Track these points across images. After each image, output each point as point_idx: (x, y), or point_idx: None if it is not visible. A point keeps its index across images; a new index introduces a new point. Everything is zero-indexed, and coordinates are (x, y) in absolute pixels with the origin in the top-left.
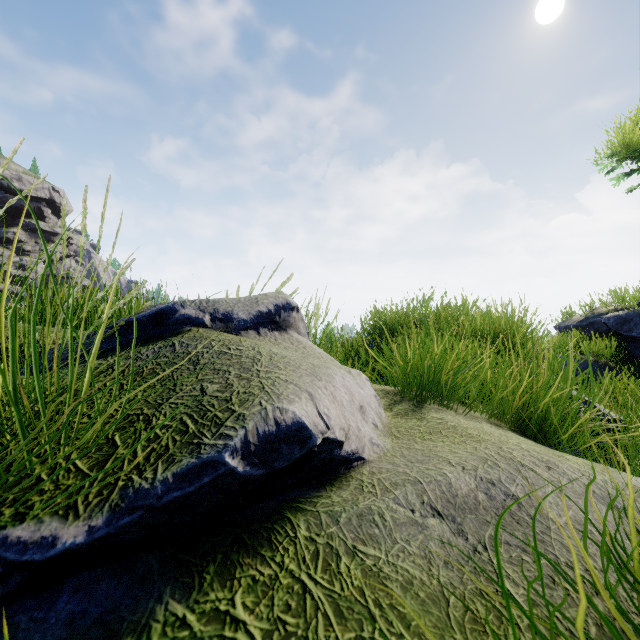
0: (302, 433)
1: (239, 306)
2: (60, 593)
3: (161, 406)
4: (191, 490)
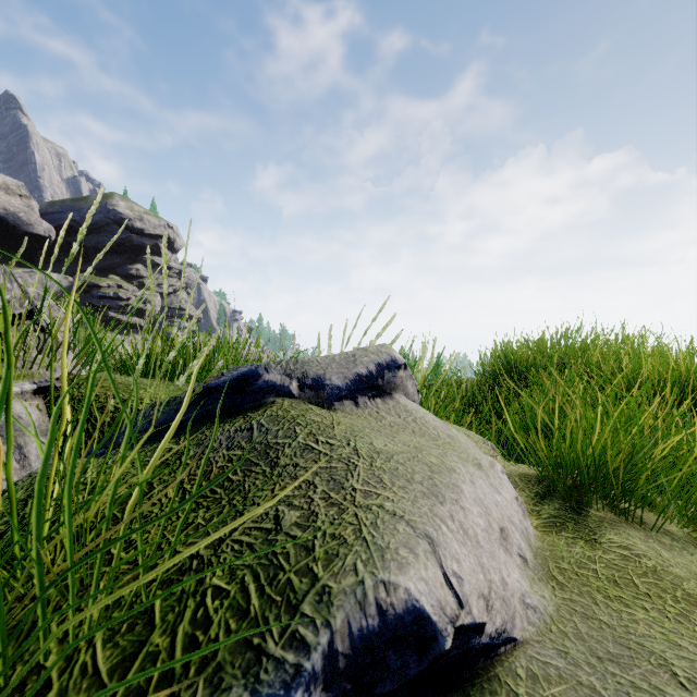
0: (421, 629)
1: (333, 367)
2: None
3: (221, 545)
4: None
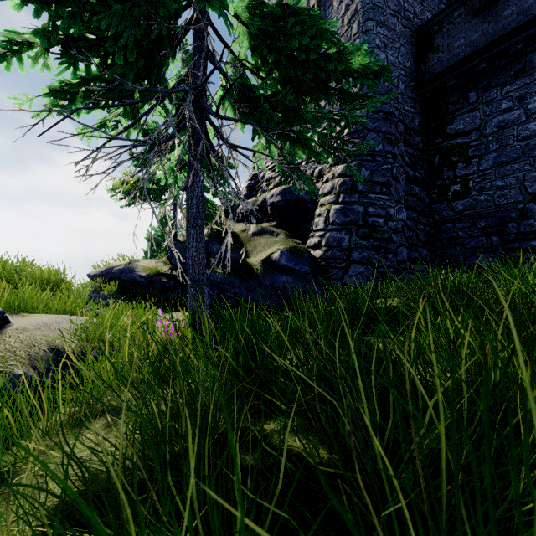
0: (2, 312)
1: None
2: None
3: None
4: None
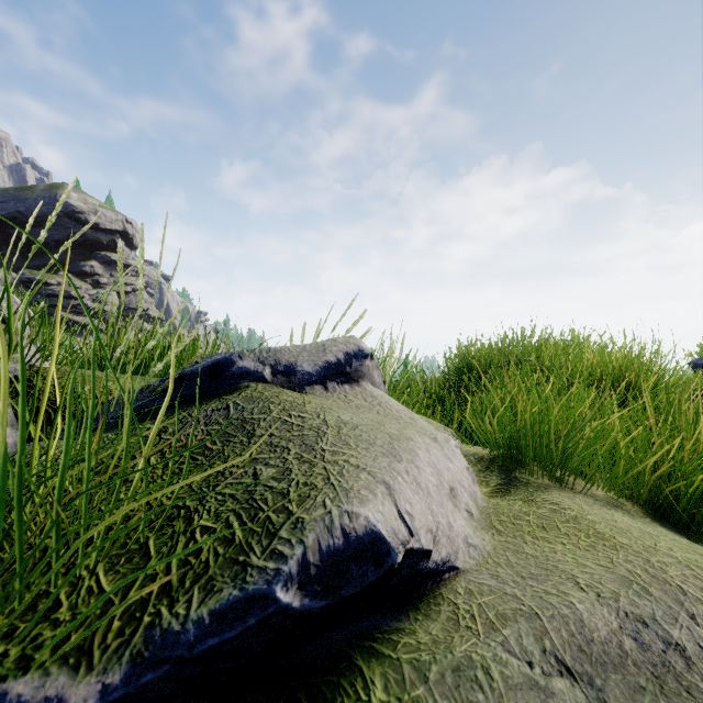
0: (377, 547)
1: (304, 355)
2: None
3: (206, 497)
4: (232, 635)
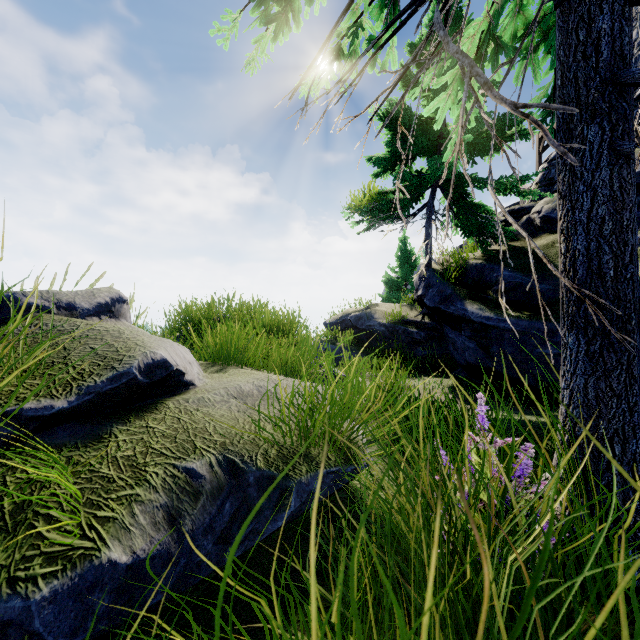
0: (166, 364)
1: (79, 298)
2: (56, 431)
3: (67, 357)
4: (117, 386)
